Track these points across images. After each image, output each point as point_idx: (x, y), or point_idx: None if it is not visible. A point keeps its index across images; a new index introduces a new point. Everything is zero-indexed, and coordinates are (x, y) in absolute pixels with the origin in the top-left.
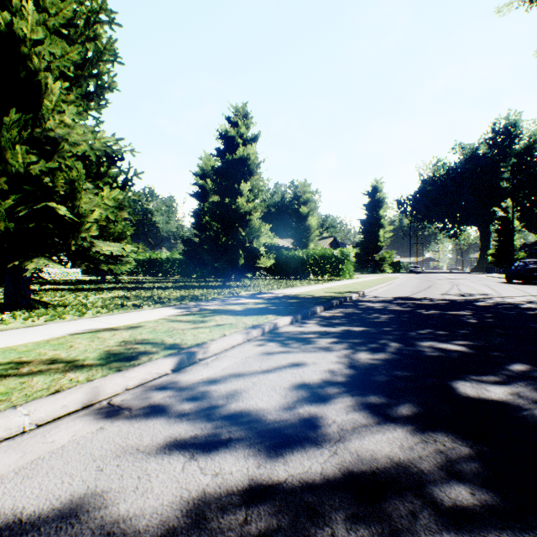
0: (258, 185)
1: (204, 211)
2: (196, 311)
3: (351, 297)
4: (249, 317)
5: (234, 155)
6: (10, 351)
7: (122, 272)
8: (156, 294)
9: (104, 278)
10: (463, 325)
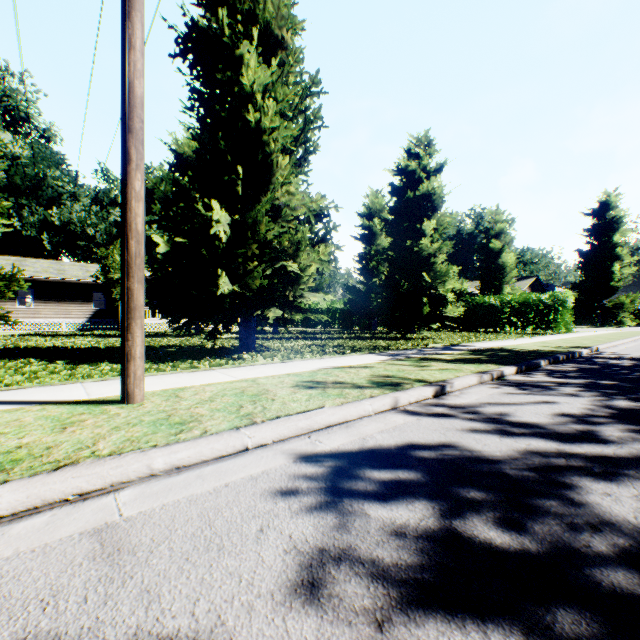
0: (442, 222)
1: (370, 255)
2: (405, 358)
3: (580, 353)
4: (467, 365)
5: (416, 192)
6: (299, 375)
7: (292, 322)
8: (343, 344)
9: (275, 329)
10: None
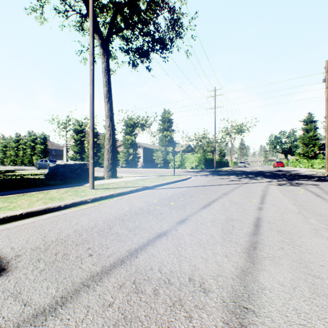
0: None
1: None
2: None
3: None
4: None
5: None
6: None
7: None
8: None
9: None
10: (287, 175)
